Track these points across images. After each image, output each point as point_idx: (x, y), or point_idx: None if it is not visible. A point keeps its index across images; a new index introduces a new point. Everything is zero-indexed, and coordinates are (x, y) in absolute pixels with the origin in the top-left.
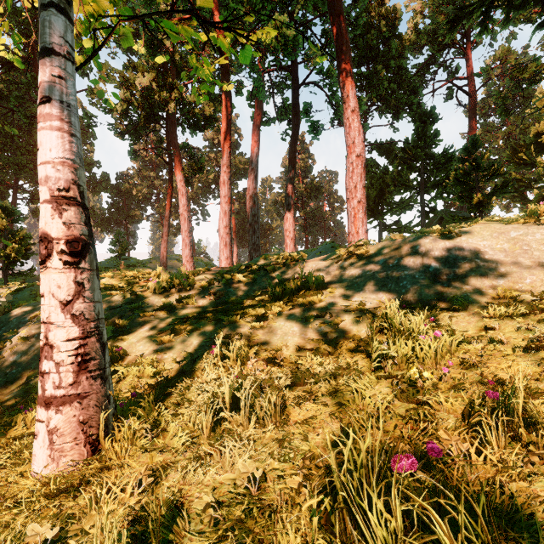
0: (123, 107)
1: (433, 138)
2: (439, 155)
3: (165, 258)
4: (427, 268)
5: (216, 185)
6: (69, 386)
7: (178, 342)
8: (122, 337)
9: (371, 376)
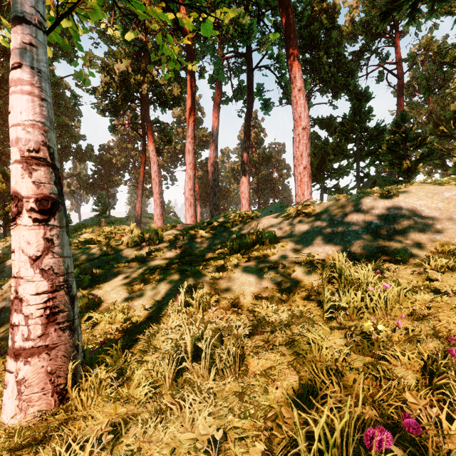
0: (104, 89)
1: (367, 114)
2: (372, 128)
3: (139, 216)
4: (368, 224)
5: (182, 155)
6: (37, 338)
7: (147, 291)
8: (98, 286)
9: (325, 326)
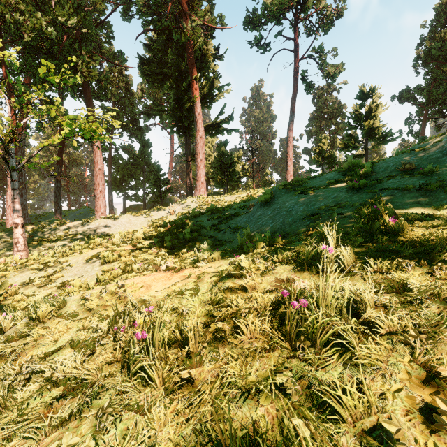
0: None
1: (147, 157)
2: (152, 165)
3: None
4: (109, 226)
5: None
6: (24, 248)
7: None
8: None
9: None
